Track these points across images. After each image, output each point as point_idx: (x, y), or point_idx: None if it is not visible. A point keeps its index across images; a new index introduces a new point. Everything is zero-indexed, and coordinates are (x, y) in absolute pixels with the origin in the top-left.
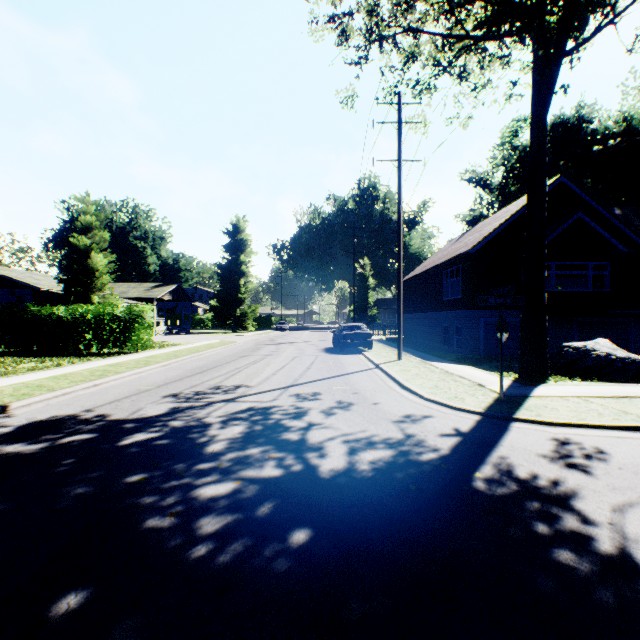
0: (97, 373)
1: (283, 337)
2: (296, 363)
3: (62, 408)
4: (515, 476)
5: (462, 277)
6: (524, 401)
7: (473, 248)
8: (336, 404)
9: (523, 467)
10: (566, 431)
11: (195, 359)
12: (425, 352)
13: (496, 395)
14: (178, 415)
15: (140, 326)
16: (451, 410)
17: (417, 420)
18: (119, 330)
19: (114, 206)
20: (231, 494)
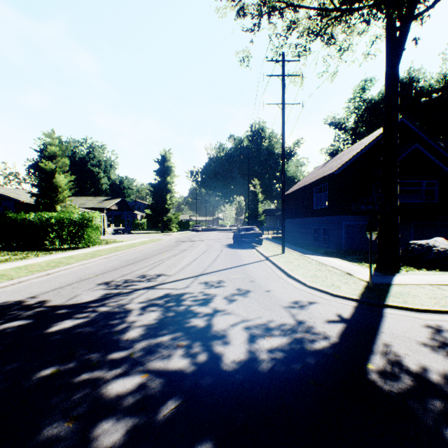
0: (52, 264)
1: (197, 236)
2: (206, 256)
3: (13, 295)
4: (406, 368)
5: (328, 192)
6: (389, 289)
7: (337, 170)
8: (236, 291)
9: (410, 357)
10: (433, 317)
11: (130, 253)
12: (301, 247)
13: (365, 283)
14: (106, 301)
15: (90, 228)
16: (331, 297)
17: (304, 306)
18: (75, 231)
19: (77, 142)
20: (136, 391)
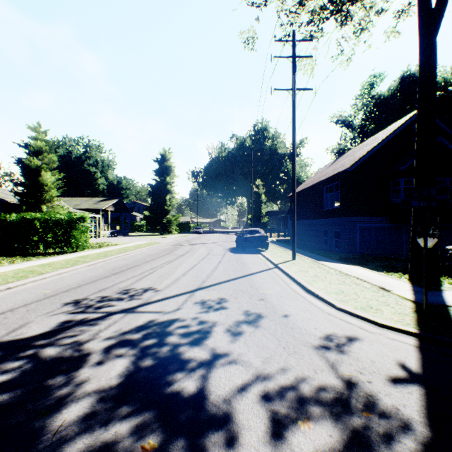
0: (20, 274)
1: (198, 239)
2: (205, 262)
3: None
4: None
5: (340, 191)
6: (450, 313)
7: (351, 167)
8: (243, 316)
9: None
10: None
11: (120, 258)
12: (311, 252)
13: (411, 304)
14: (60, 336)
15: (77, 230)
16: (375, 327)
17: (344, 346)
18: (60, 234)
19: (73, 141)
20: None
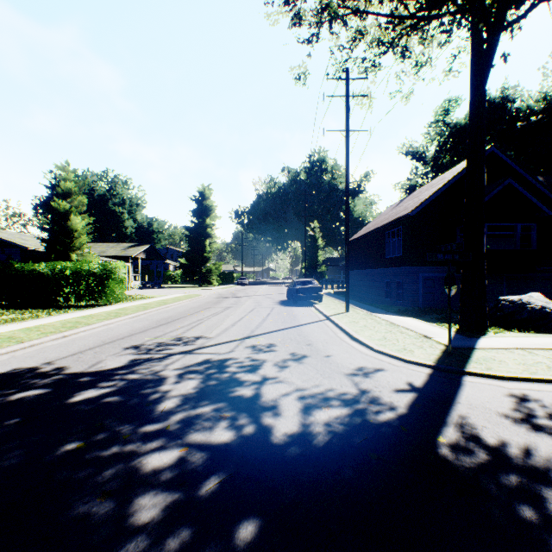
0: (68, 325)
1: (243, 291)
2: (253, 315)
3: (25, 360)
4: (482, 441)
5: (403, 237)
6: (471, 353)
7: (413, 211)
8: (290, 356)
9: (487, 430)
10: (520, 386)
11: (162, 311)
12: (370, 304)
13: (443, 347)
14: (135, 368)
15: (113, 281)
16: (402, 363)
17: (370, 373)
18: (94, 285)
19: (95, 176)
20: (175, 466)
